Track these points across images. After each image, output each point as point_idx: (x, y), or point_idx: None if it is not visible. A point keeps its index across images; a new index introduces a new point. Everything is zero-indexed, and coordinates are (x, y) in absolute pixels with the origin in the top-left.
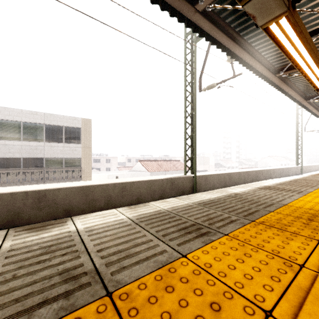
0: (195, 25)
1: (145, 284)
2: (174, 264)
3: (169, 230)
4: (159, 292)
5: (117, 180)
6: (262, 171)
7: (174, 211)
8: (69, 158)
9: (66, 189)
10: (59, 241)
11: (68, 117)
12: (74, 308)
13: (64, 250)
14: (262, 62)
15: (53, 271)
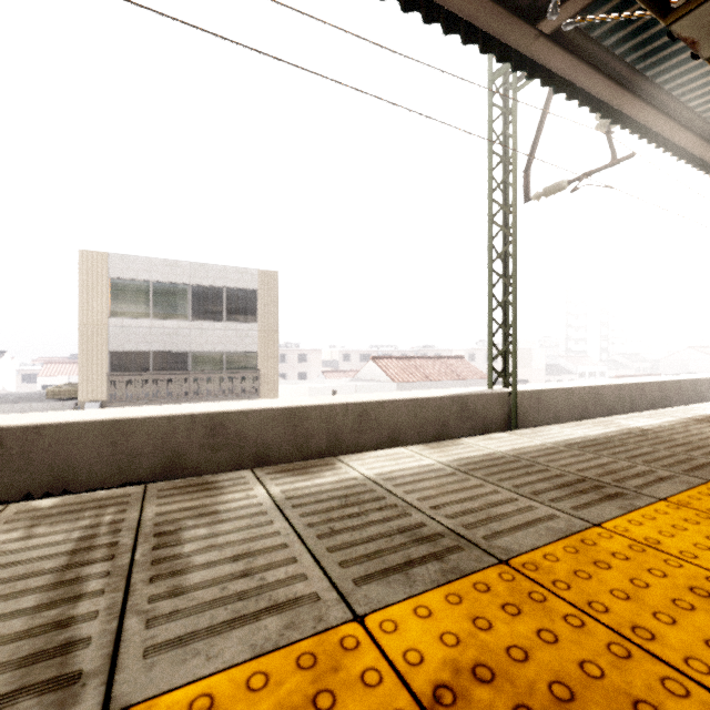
0: (531, 62)
1: (554, 556)
2: (586, 535)
3: (537, 486)
4: (585, 567)
5: (348, 397)
6: (680, 384)
7: (523, 456)
8: (234, 353)
9: (258, 413)
10: (352, 491)
11: (233, 270)
12: (463, 573)
13: (373, 503)
14: (689, 124)
15: (385, 529)
